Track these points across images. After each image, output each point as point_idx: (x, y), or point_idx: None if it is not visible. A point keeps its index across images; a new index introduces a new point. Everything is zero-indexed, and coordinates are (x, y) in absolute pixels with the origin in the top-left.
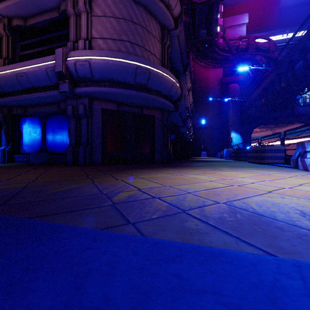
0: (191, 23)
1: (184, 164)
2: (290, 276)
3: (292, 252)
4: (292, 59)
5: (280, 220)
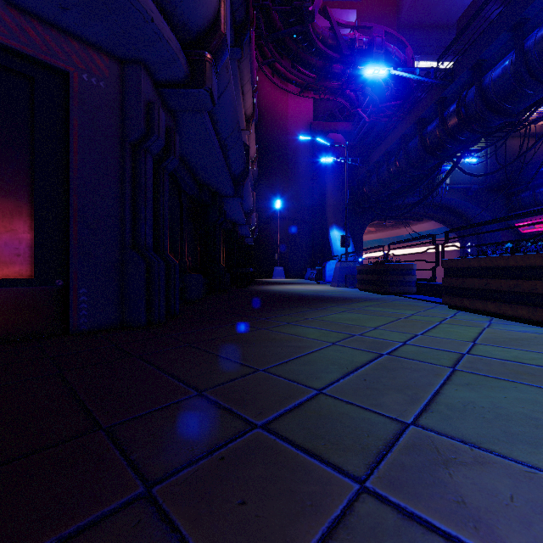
0: None
1: (225, 356)
2: None
3: None
4: (482, 58)
5: None
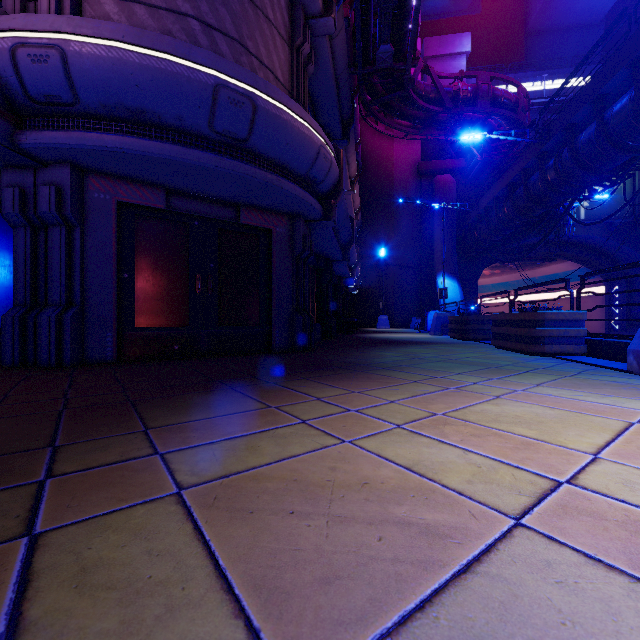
0: (359, 23)
1: (348, 357)
2: None
3: None
4: (573, 122)
5: None
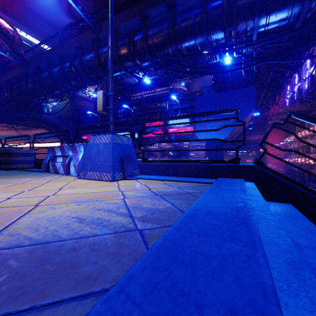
0: None
1: None
2: (128, 313)
3: (99, 272)
4: (40, 66)
5: (67, 238)
